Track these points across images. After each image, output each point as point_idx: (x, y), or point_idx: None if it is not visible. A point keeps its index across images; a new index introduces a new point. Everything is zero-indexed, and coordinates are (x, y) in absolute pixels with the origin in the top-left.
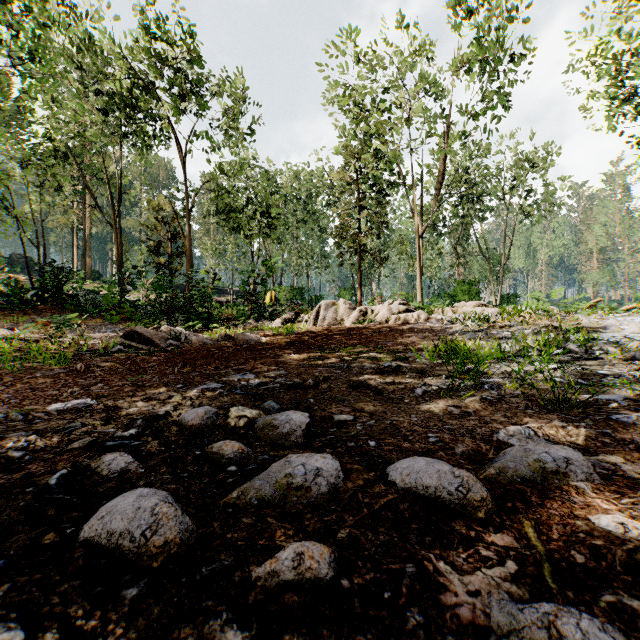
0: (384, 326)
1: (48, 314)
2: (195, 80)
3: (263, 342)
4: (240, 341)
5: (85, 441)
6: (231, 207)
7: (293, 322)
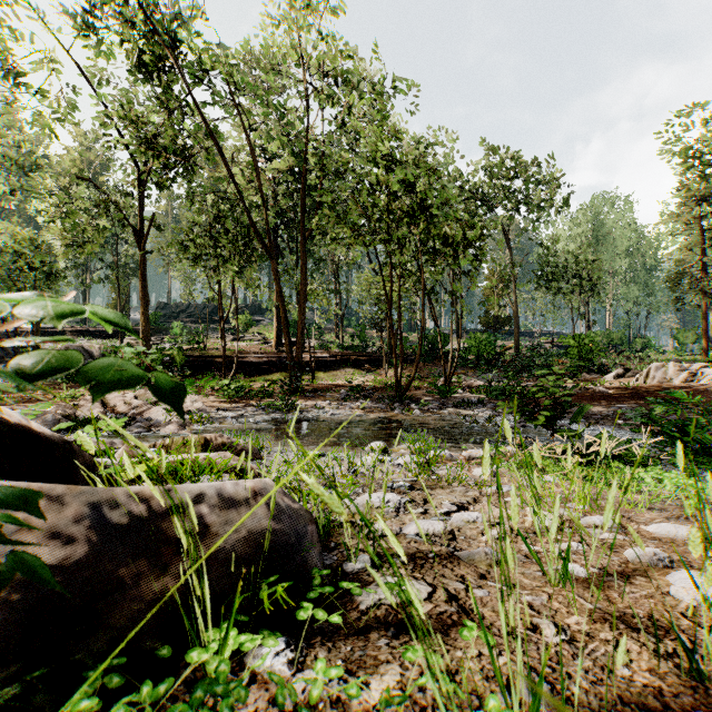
0: (708, 386)
1: (440, 366)
2: (526, 189)
3: (611, 393)
4: (598, 392)
5: (606, 411)
6: (554, 277)
7: (623, 377)
